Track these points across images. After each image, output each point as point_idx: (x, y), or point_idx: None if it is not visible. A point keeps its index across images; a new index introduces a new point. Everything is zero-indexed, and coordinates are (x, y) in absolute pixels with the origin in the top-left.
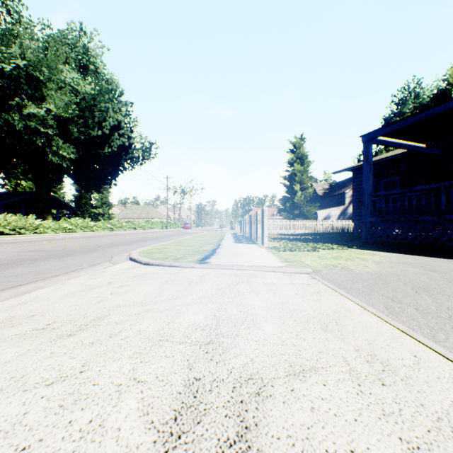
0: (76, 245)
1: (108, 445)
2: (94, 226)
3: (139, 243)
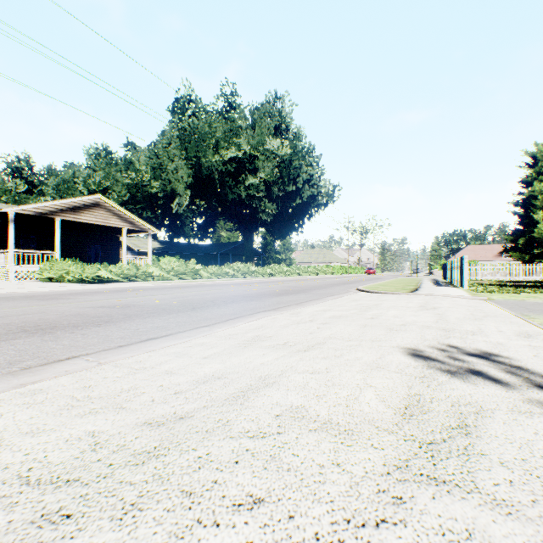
0: (304, 285)
1: (409, 306)
2: (287, 271)
3: (346, 285)
